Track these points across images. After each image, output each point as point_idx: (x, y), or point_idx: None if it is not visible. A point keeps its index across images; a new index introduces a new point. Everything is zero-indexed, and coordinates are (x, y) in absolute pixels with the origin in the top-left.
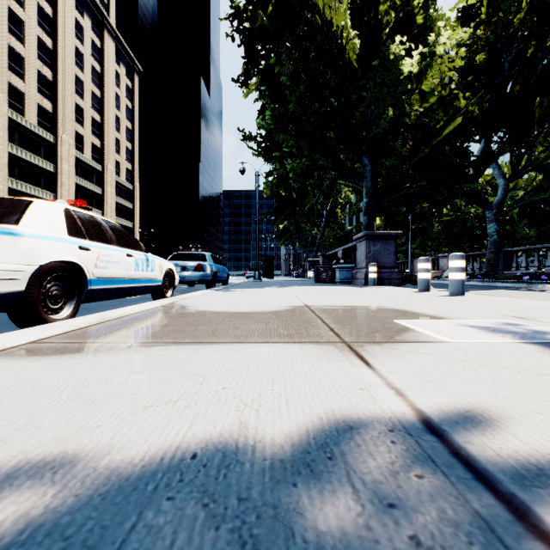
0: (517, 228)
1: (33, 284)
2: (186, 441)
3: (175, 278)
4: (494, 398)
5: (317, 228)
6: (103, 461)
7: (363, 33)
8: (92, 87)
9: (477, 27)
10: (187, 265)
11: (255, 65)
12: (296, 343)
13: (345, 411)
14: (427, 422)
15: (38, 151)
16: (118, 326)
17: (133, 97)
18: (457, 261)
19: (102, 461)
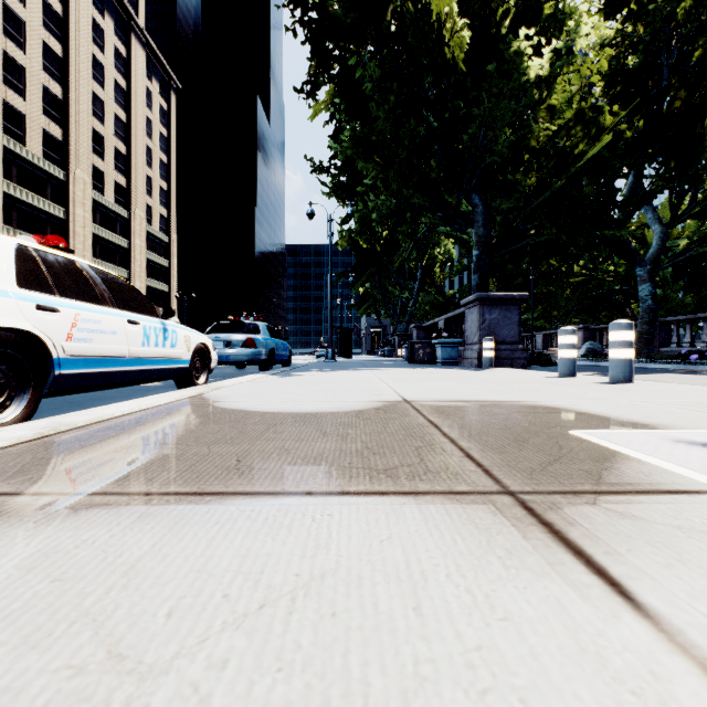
0: (671, 292)
1: None
2: None
3: (211, 356)
4: None
5: (409, 292)
6: None
7: (473, 26)
8: (115, 108)
9: (625, 20)
10: (233, 340)
11: (327, 68)
12: (406, 496)
13: None
14: None
15: (43, 191)
16: (66, 446)
17: (169, 122)
18: (622, 332)
19: None
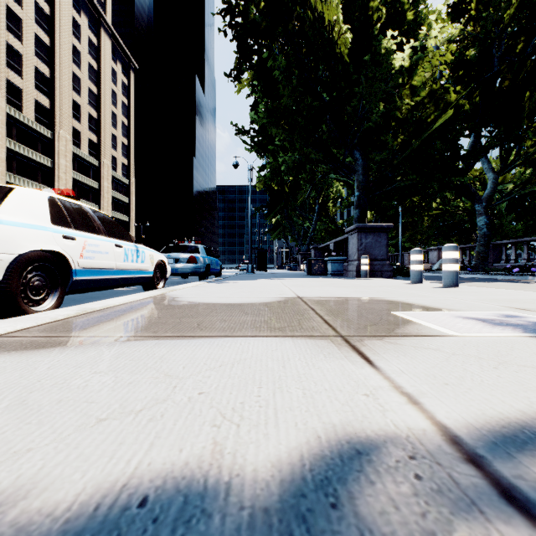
0: (505, 221)
1: (11, 273)
2: (137, 475)
3: (167, 269)
4: (531, 407)
5: (309, 221)
6: (13, 510)
7: (354, 29)
8: (89, 84)
9: (467, 23)
10: (180, 258)
11: (248, 60)
12: (287, 337)
13: (349, 426)
14: (456, 443)
15: (35, 146)
16: (97, 319)
17: (129, 94)
18: (451, 252)
19: (11, 512)
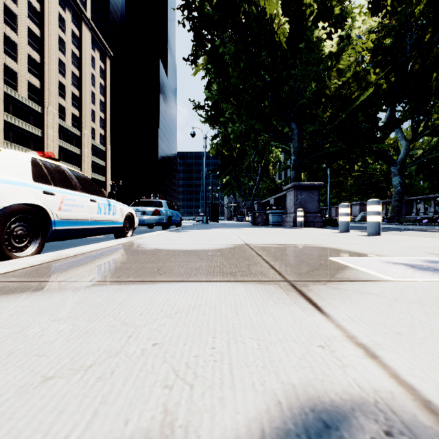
0: (414, 181)
1: None
2: None
3: (135, 220)
4: None
5: (253, 181)
6: None
7: (291, 21)
8: (72, 68)
9: (384, 16)
10: (146, 211)
11: (203, 47)
12: (238, 282)
13: (310, 387)
14: (433, 412)
15: (28, 119)
16: (69, 264)
17: (105, 76)
18: (374, 206)
19: None
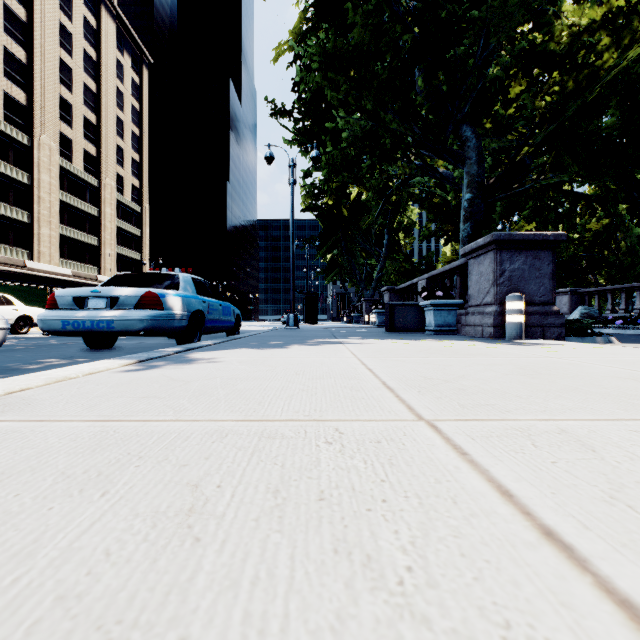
0: (639, 257)
1: None
2: None
3: None
4: None
5: (375, 257)
6: None
7: None
8: (84, 77)
9: None
10: (121, 296)
11: None
12: None
13: None
14: None
15: (5, 155)
16: None
17: (141, 96)
18: None
19: None
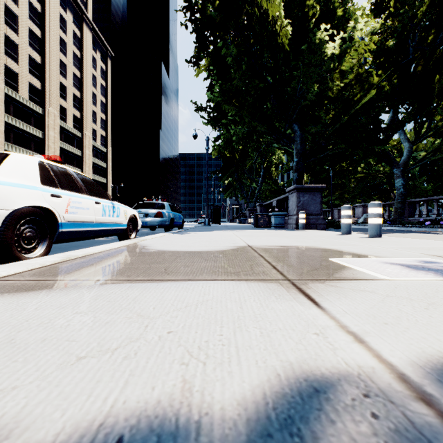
0: (418, 183)
1: (7, 226)
2: (113, 413)
3: (138, 222)
4: None
5: (256, 183)
6: None
7: (293, 23)
8: (73, 69)
9: (387, 18)
10: (149, 213)
11: (205, 48)
12: (242, 280)
13: (305, 364)
14: (405, 381)
15: (29, 121)
16: (79, 264)
17: (107, 77)
18: (375, 208)
19: None
